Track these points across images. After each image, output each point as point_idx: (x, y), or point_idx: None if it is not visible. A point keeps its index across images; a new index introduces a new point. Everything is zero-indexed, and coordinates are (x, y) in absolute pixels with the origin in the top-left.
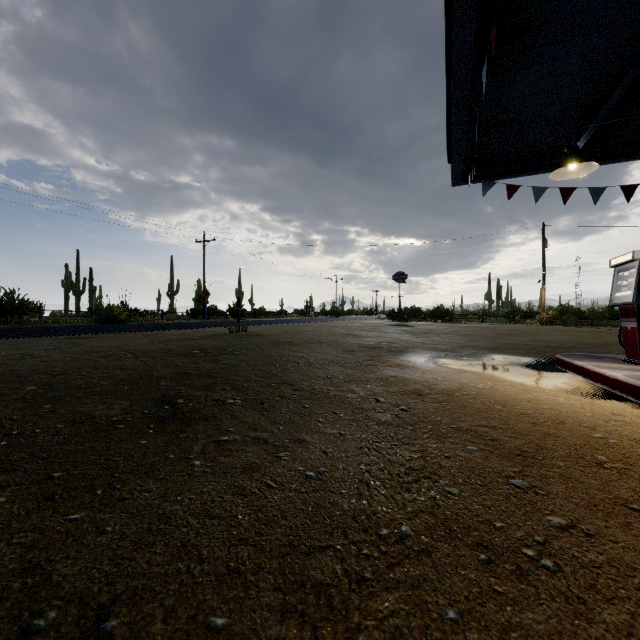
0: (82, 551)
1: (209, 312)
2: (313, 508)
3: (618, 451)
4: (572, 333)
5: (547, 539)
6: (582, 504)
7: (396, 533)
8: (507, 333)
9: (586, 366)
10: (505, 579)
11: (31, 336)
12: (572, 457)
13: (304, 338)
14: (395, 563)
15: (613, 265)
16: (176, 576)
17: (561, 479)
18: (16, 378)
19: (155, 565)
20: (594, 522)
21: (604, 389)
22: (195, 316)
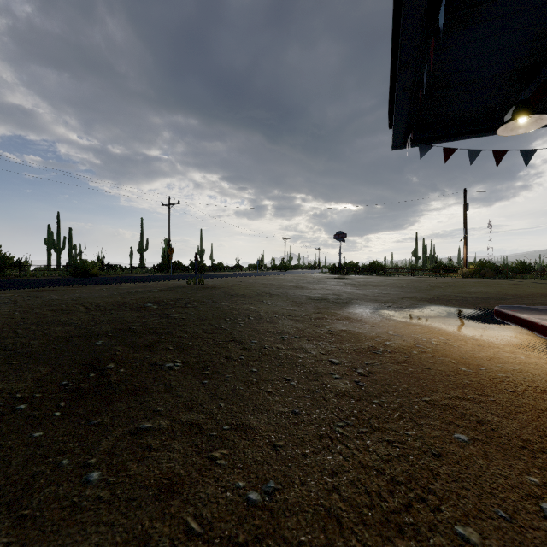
0: None
1: (174, 266)
2: None
3: None
4: (494, 285)
5: None
6: None
7: None
8: (437, 285)
9: (532, 319)
10: None
11: None
12: None
13: (256, 290)
14: None
15: None
16: None
17: None
18: None
19: None
20: None
21: None
22: (161, 270)
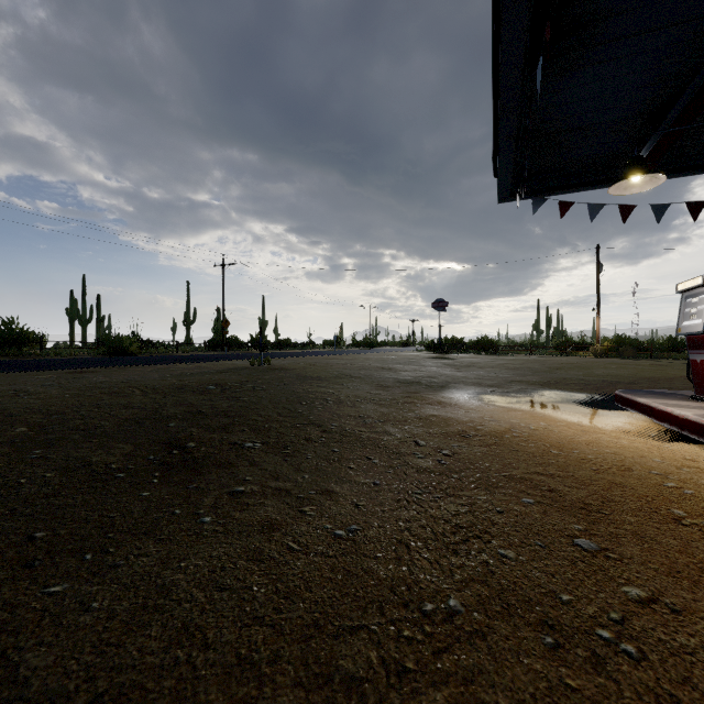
0: (60, 635)
1: (229, 343)
2: (343, 576)
3: (697, 504)
4: (630, 366)
5: (625, 616)
6: (662, 570)
7: (443, 609)
8: (559, 366)
9: (650, 404)
10: (578, 670)
11: (28, 370)
12: (644, 511)
13: (334, 372)
14: (443, 648)
15: (680, 290)
16: (173, 668)
17: (634, 539)
18: (6, 418)
19: (148, 653)
20: (679, 594)
21: (672, 430)
22: (214, 348)
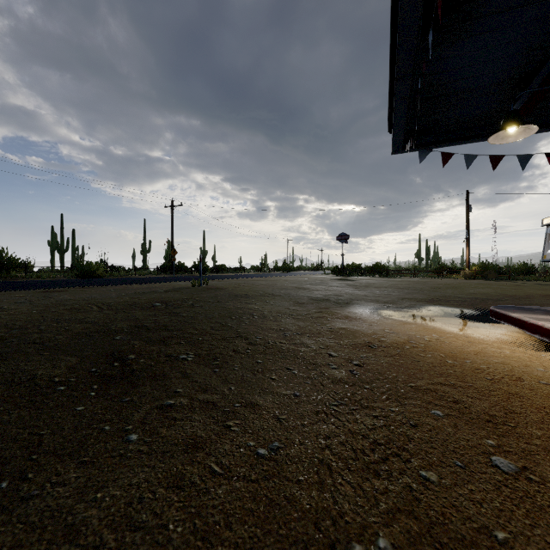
0: None
1: (177, 268)
2: (265, 507)
3: None
4: (495, 286)
5: None
6: None
7: None
8: (438, 286)
9: (522, 318)
10: None
11: (8, 290)
12: (547, 423)
13: (259, 291)
14: None
15: (546, 224)
16: None
17: (548, 456)
18: None
19: None
20: None
21: (543, 340)
22: (164, 271)
